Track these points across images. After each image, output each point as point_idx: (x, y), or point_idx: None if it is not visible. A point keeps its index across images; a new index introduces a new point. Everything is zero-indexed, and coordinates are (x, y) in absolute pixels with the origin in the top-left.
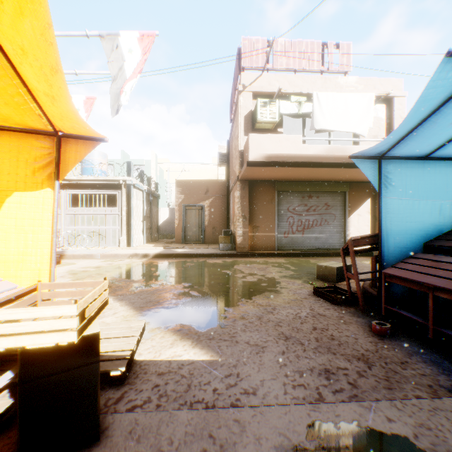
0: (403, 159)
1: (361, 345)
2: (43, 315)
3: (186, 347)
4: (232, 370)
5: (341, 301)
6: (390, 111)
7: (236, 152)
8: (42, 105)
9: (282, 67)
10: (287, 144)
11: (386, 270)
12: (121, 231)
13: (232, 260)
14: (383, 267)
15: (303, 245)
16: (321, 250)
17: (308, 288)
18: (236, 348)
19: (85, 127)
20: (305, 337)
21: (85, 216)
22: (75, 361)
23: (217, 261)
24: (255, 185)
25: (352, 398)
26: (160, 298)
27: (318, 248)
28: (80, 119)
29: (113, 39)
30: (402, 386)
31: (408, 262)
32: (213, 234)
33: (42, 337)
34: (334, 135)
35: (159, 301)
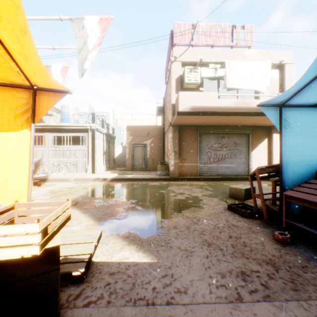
0: (299, 107)
1: (268, 251)
2: (11, 232)
3: (132, 251)
4: (168, 271)
5: (249, 215)
6: (282, 74)
7: (169, 105)
8: (19, 64)
9: (203, 43)
10: (206, 99)
11: (286, 192)
12: (88, 162)
13: (166, 183)
14: (283, 190)
15: (218, 172)
16: (231, 176)
17: (223, 204)
18: (171, 252)
19: (53, 81)
20: (223, 243)
21: (63, 151)
22: (39, 269)
23: (156, 184)
24: (183, 129)
25: (265, 298)
26: (114, 211)
27: (228, 175)
28: (48, 74)
29: (80, 22)
30: (305, 288)
31: (304, 186)
32: (153, 164)
33: (10, 250)
34: (240, 93)
35: (113, 214)
